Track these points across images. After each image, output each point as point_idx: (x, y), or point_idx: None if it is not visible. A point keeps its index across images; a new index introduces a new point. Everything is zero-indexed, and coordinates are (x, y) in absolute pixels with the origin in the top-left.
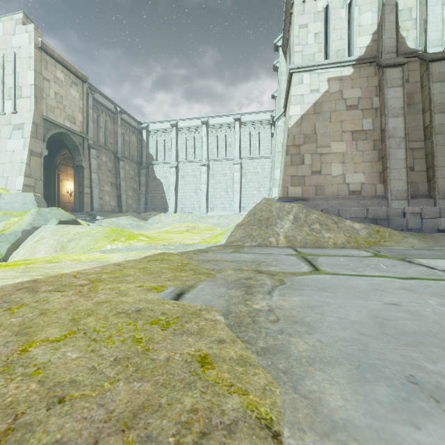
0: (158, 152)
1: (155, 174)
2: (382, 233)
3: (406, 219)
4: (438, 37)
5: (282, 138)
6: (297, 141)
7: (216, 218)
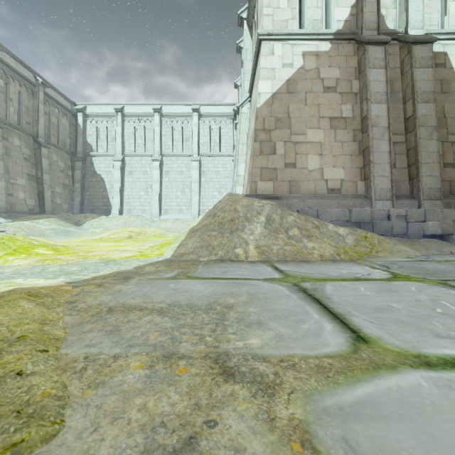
0: (98, 141)
1: (94, 168)
2: (370, 239)
3: (391, 222)
4: (419, 18)
5: (247, 128)
6: (268, 125)
7: (171, 222)
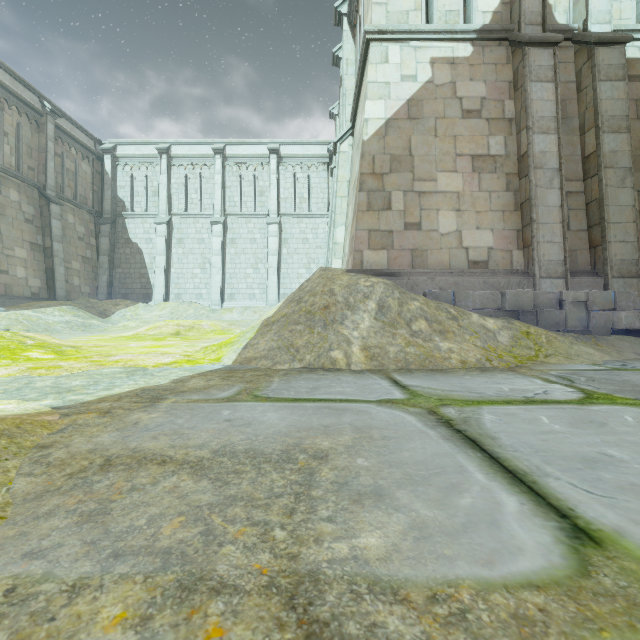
0: (134, 196)
1: (128, 235)
2: (535, 337)
3: (564, 311)
4: (604, 7)
5: (348, 174)
6: (380, 166)
7: (238, 312)
